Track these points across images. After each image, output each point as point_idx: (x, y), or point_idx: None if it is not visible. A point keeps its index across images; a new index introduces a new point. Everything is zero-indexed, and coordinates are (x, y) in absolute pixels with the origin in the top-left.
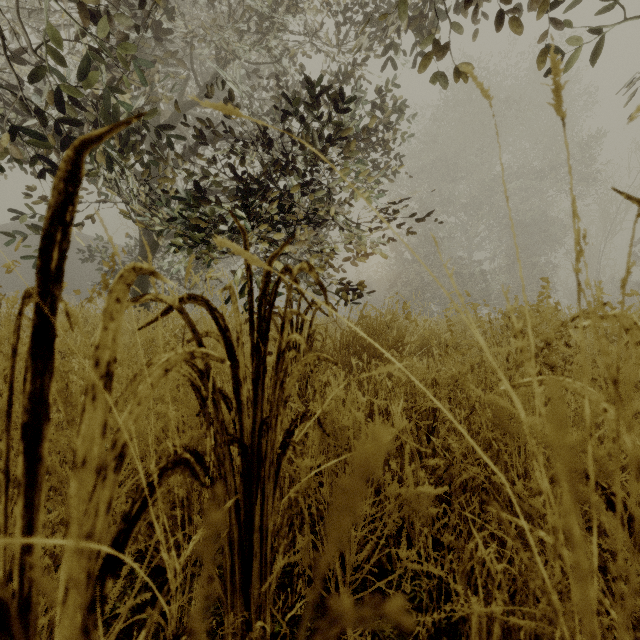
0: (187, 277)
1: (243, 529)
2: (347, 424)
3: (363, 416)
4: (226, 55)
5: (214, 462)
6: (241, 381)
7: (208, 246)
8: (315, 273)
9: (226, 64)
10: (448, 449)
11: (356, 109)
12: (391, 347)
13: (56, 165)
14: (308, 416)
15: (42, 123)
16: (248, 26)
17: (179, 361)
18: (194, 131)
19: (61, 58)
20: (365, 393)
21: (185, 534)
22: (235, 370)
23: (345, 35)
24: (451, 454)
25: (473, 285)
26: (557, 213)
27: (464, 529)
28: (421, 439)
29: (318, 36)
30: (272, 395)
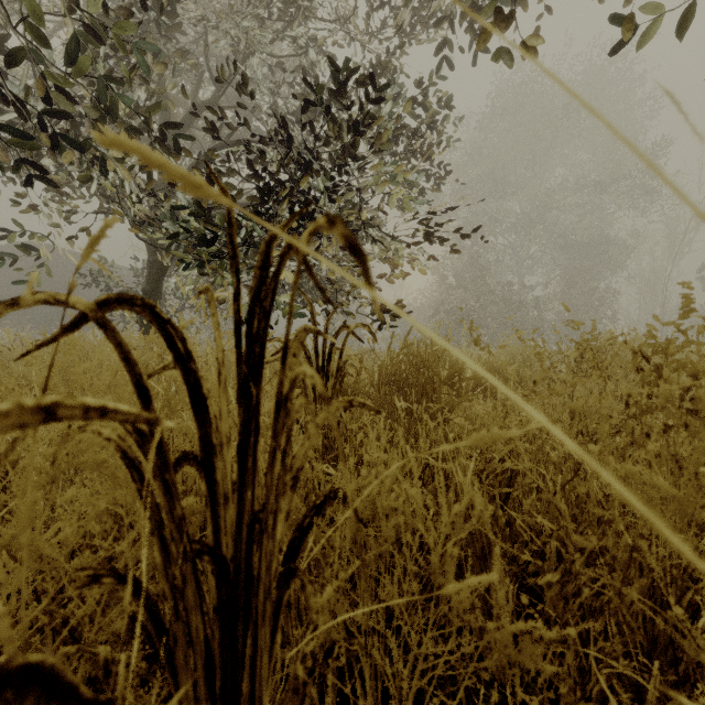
0: (88, 248)
1: (219, 704)
2: (395, 505)
3: (418, 489)
4: (245, 47)
5: (164, 591)
6: (215, 445)
7: (222, 264)
8: (342, 223)
9: (246, 58)
10: (530, 525)
11: (395, 106)
12: (445, 383)
13: (41, 167)
14: (334, 498)
15: (21, 115)
16: (270, 13)
17: (3, 425)
18: (205, 129)
19: (42, 35)
20: (414, 446)
21: (152, 663)
22: (204, 427)
23: (382, 23)
24: (540, 537)
25: (524, 313)
26: (618, 233)
27: (573, 662)
28: (496, 514)
29: (351, 23)
30: (268, 472)
